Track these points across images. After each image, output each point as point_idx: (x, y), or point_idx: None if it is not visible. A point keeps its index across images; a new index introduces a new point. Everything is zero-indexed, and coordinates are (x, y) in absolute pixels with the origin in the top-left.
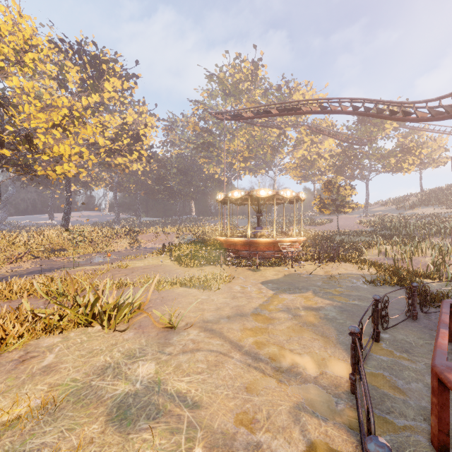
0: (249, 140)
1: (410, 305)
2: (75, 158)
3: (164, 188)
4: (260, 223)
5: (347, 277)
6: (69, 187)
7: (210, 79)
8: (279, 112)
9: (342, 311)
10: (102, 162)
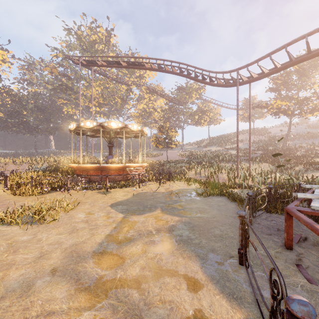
0: (104, 90)
1: (249, 213)
2: None
3: (19, 121)
4: (111, 152)
5: (182, 191)
6: None
7: (69, 32)
8: (127, 65)
9: (193, 226)
10: None
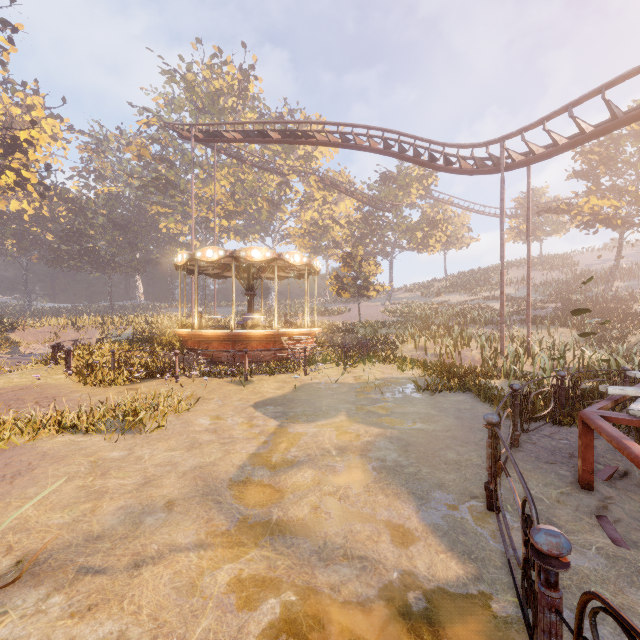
0: (236, 186)
1: (513, 423)
2: None
3: (81, 249)
4: (252, 307)
5: (388, 383)
6: None
7: (170, 78)
8: (281, 137)
9: (406, 445)
10: None
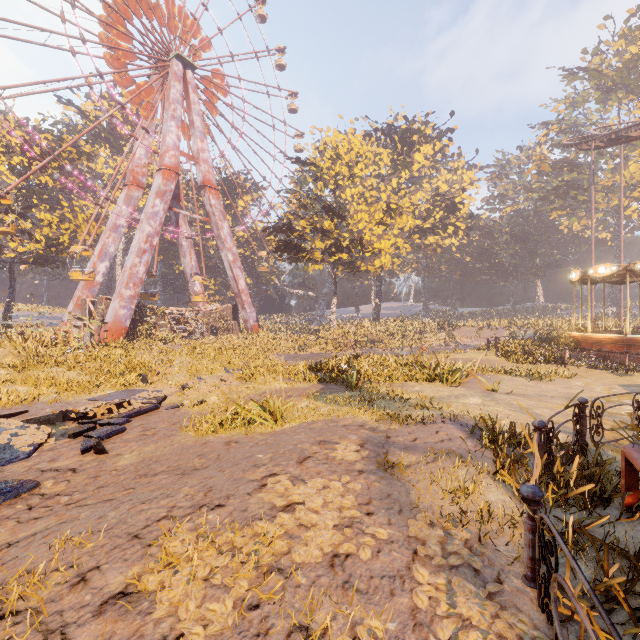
0: None
1: None
2: (391, 250)
3: (489, 265)
4: None
5: None
6: (379, 278)
7: (571, 79)
8: None
9: None
10: (411, 245)
